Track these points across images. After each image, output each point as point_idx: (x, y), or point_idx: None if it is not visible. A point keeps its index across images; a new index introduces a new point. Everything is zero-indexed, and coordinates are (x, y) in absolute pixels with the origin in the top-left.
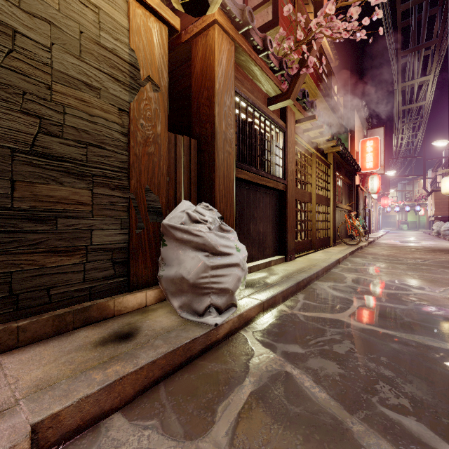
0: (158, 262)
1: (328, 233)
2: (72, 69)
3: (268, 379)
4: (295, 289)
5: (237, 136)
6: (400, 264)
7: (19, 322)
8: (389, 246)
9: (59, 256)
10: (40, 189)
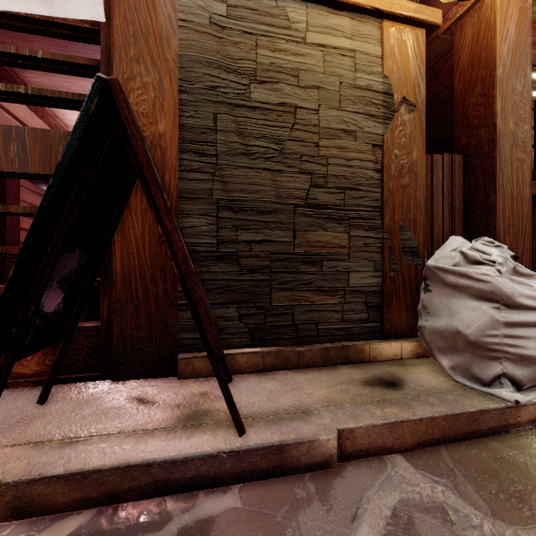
0: (418, 310)
1: None
2: (334, 121)
3: None
4: None
5: (535, 132)
6: None
7: (300, 347)
8: None
9: (324, 295)
10: (311, 235)
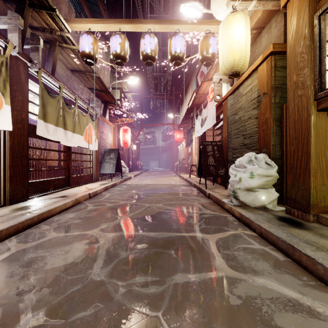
0: None
1: None
2: (246, 116)
3: (200, 209)
4: (285, 247)
5: None
6: None
7: None
8: None
9: None
10: (243, 154)
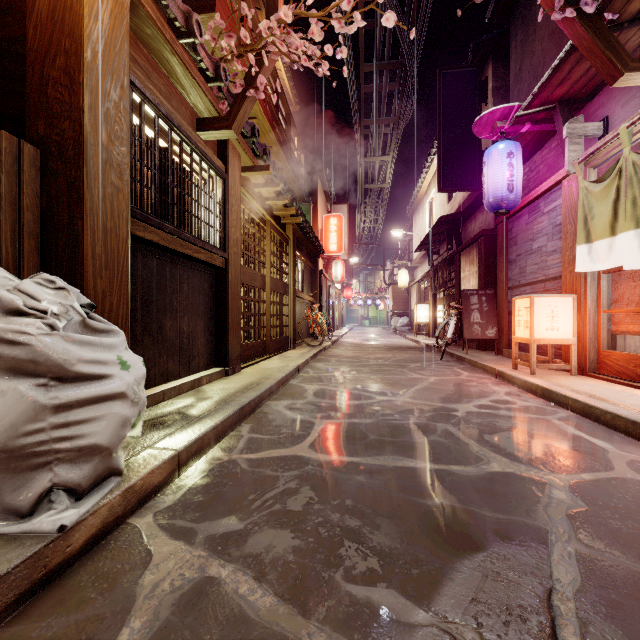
0: None
1: (287, 332)
2: None
3: (172, 610)
4: (238, 418)
5: (136, 163)
6: (364, 367)
7: None
8: (353, 346)
9: None
10: None
